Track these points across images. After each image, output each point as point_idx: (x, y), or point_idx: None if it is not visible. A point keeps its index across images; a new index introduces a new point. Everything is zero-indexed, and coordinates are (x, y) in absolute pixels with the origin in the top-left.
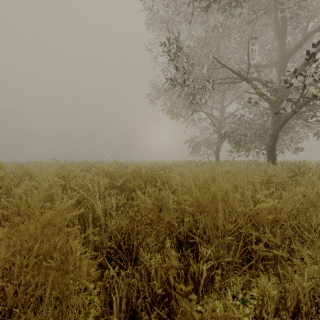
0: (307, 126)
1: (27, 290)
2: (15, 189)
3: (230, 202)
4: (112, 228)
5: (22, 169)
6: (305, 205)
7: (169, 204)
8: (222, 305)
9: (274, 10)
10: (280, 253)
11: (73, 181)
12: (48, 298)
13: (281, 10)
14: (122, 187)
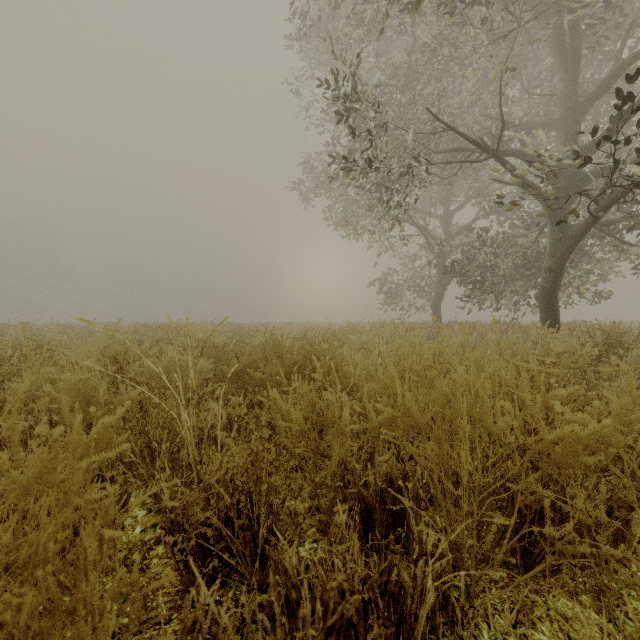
0: (622, 250)
1: None
2: (8, 384)
3: (487, 419)
4: (211, 480)
5: None
6: None
7: (341, 421)
8: None
9: (556, 13)
10: (619, 551)
11: (135, 366)
12: None
13: (571, 12)
14: (241, 378)
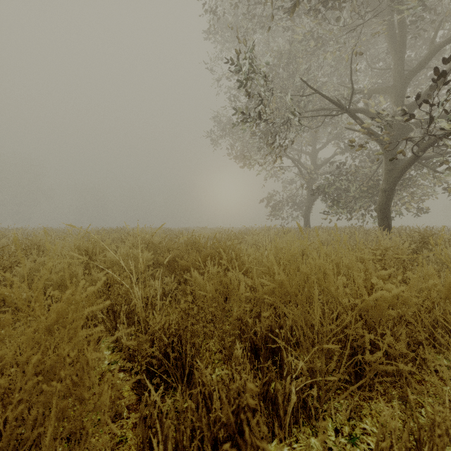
0: (435, 177)
1: (18, 430)
2: (16, 268)
3: (331, 289)
4: (155, 328)
5: (14, 240)
6: (444, 294)
7: (239, 291)
8: (319, 444)
9: (389, 13)
10: (408, 367)
11: (100, 257)
12: (49, 445)
13: (399, 12)
14: (171, 265)
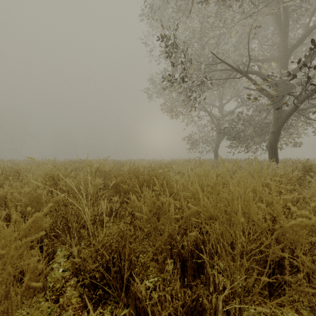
0: (309, 123)
1: None
2: None
3: (251, 213)
4: (98, 246)
5: None
6: None
7: (169, 213)
8: None
9: (276, 3)
10: None
11: (63, 182)
12: None
13: (284, 3)
14: (117, 188)
